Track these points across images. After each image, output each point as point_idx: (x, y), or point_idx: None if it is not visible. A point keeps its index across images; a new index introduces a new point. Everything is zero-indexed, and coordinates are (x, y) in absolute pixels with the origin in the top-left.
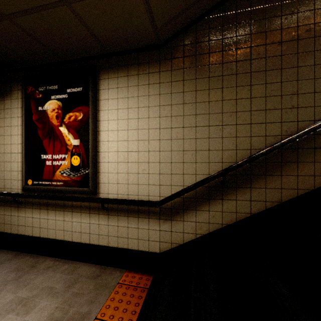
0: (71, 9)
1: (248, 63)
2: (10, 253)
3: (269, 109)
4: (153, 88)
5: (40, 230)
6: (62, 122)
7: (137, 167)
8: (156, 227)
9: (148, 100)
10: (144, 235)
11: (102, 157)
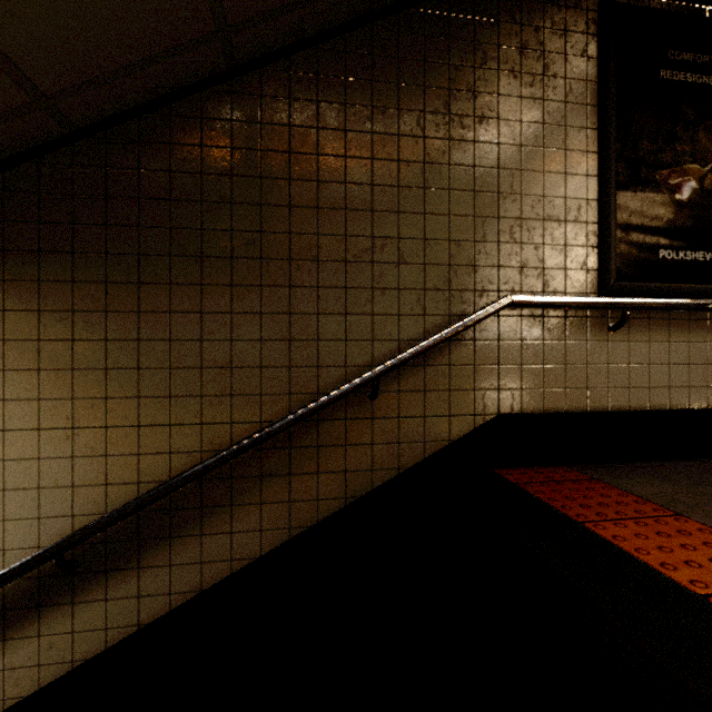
0: None
1: (133, 290)
2: None
3: (177, 394)
4: None
5: None
6: None
7: None
8: None
9: None
10: None
11: None
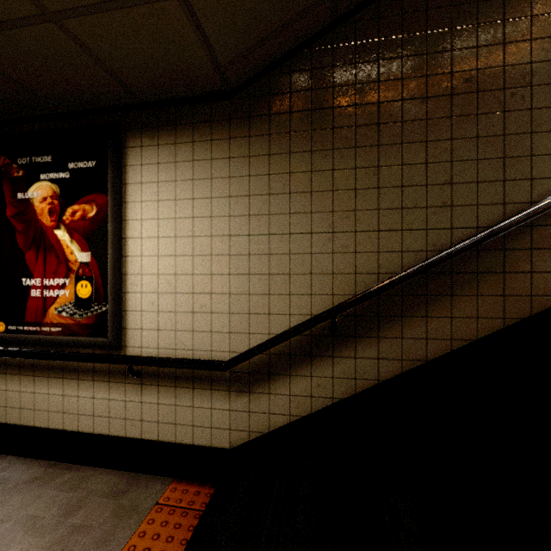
0: (63, 29)
1: (374, 130)
2: None
3: (407, 207)
4: (219, 166)
5: (21, 412)
6: (61, 221)
7: (192, 302)
8: (223, 405)
9: (210, 187)
10: (203, 419)
11: (131, 283)
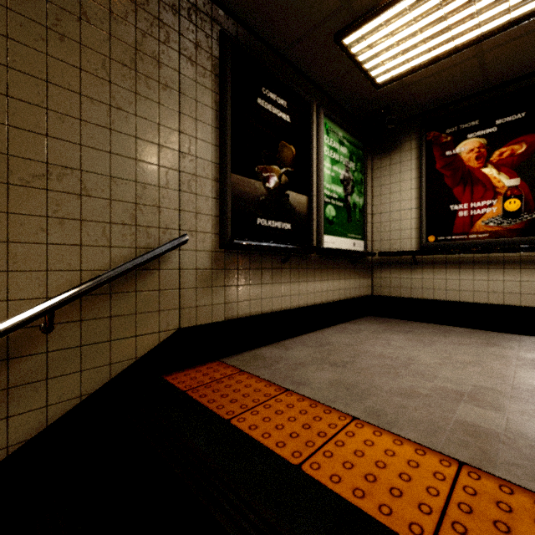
0: None
1: None
2: (395, 319)
3: None
4: None
5: (447, 292)
6: (487, 162)
7: None
8: None
9: None
10: None
11: None
